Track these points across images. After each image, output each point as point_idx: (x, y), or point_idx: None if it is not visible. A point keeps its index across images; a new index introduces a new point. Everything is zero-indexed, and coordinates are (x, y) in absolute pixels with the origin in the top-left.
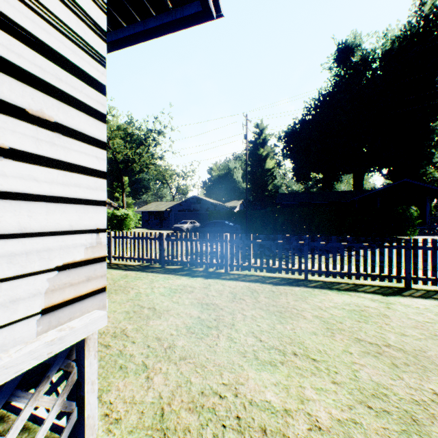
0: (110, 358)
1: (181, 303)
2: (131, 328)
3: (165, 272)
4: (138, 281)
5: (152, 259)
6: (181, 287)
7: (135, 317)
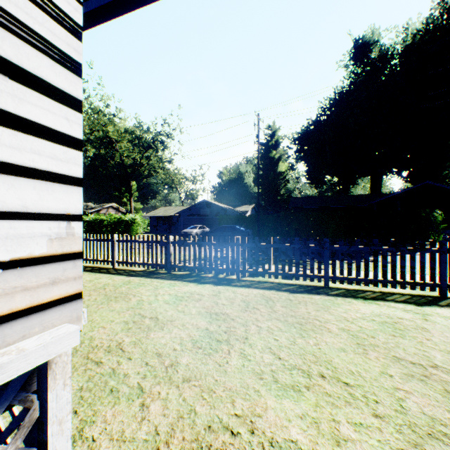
0: (100, 379)
1: (187, 312)
2: (128, 341)
3: (172, 278)
4: (141, 288)
5: (158, 264)
6: (188, 295)
7: (135, 328)
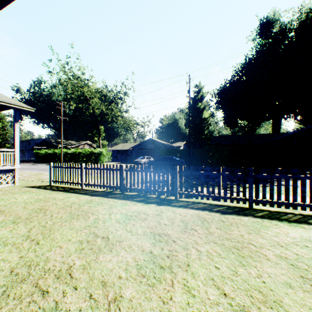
0: None
1: (134, 232)
2: (78, 264)
3: (124, 197)
4: (99, 206)
5: (114, 186)
6: (136, 214)
7: (87, 248)
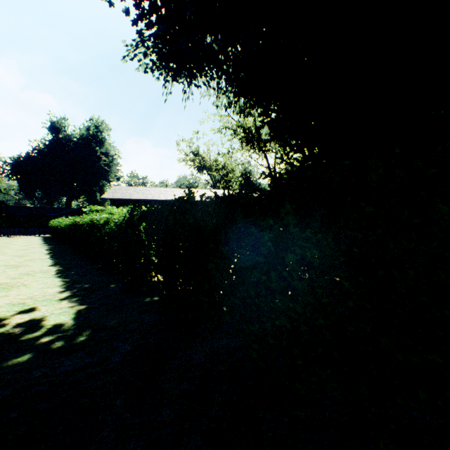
0: None
1: None
2: None
3: None
4: None
5: None
6: None
7: None
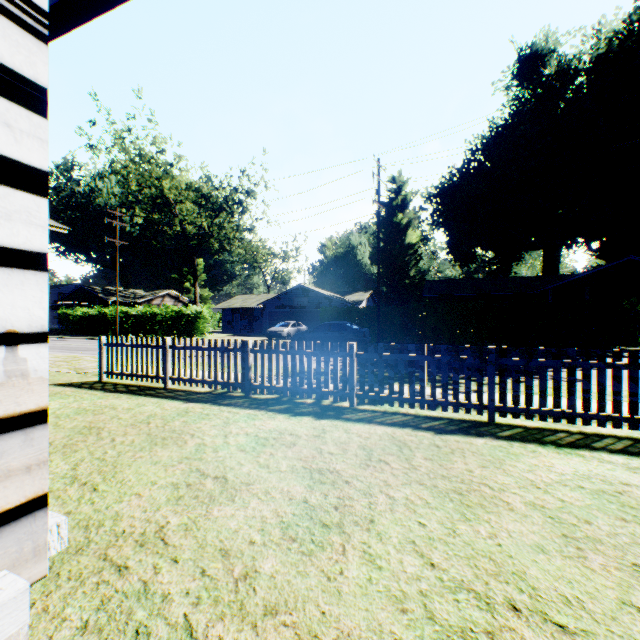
0: (120, 605)
1: (273, 468)
2: (175, 523)
3: (251, 405)
4: (204, 422)
5: (231, 383)
6: (275, 435)
7: (188, 497)
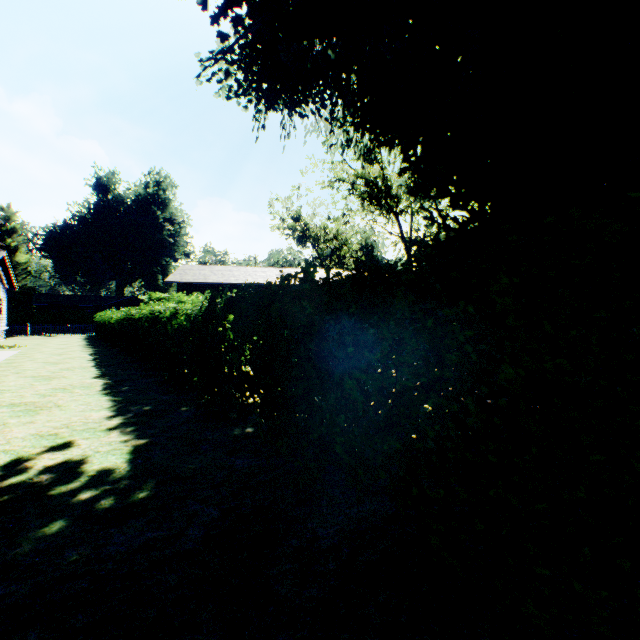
0: None
1: None
2: None
3: None
4: None
5: None
6: None
7: None
